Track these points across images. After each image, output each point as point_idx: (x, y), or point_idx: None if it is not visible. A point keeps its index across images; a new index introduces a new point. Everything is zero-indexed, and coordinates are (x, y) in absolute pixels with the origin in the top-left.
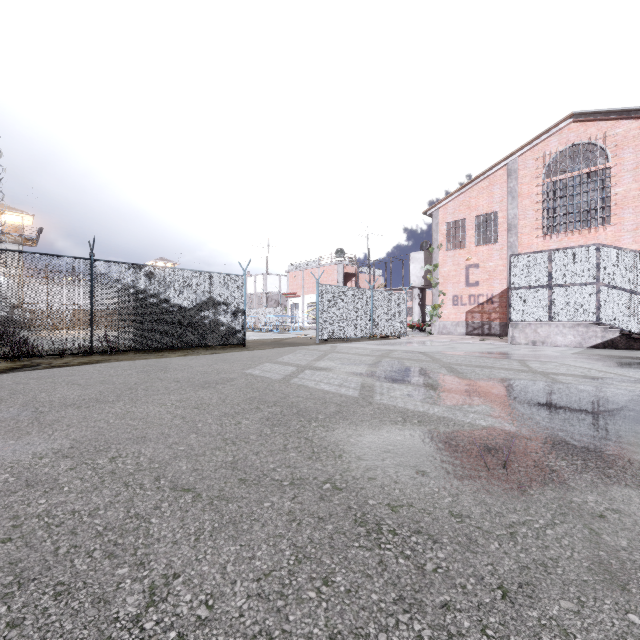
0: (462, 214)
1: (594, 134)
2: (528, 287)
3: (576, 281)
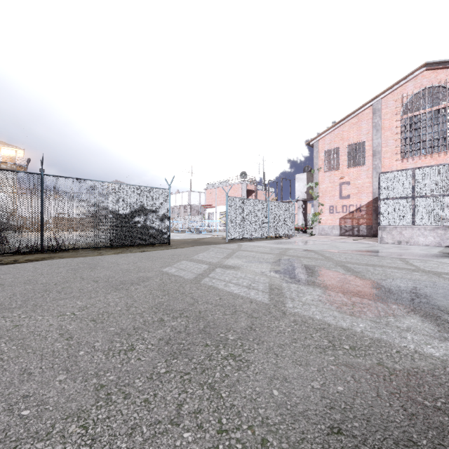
0: (337, 144)
1: (443, 79)
2: (394, 198)
3: (435, 193)
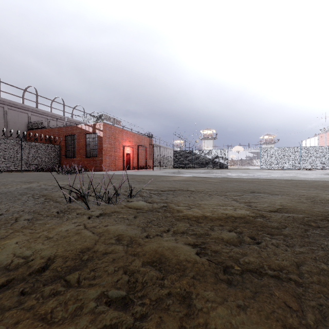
0: None
1: None
2: None
3: None
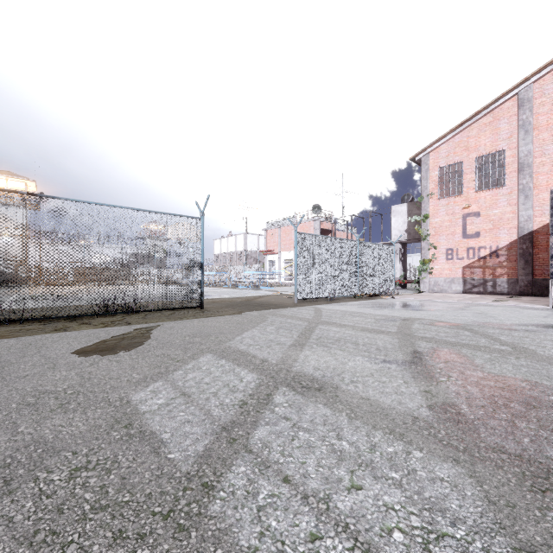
0: (458, 157)
1: None
2: None
3: None
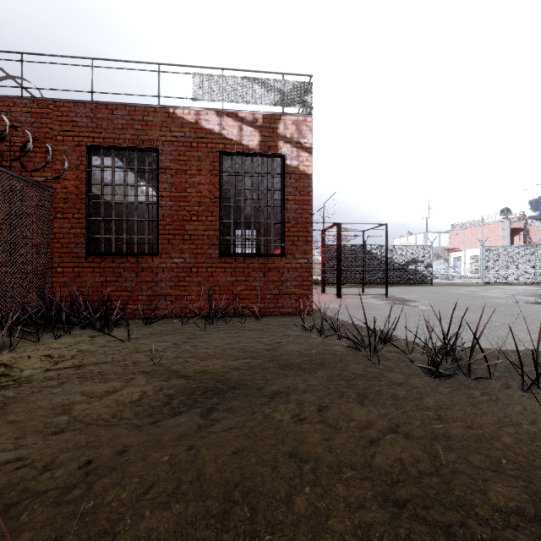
0: None
1: None
2: None
3: None
